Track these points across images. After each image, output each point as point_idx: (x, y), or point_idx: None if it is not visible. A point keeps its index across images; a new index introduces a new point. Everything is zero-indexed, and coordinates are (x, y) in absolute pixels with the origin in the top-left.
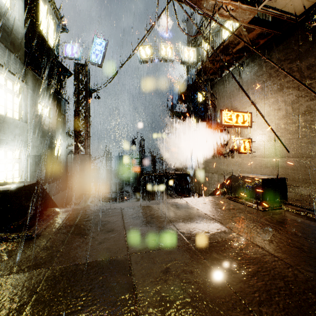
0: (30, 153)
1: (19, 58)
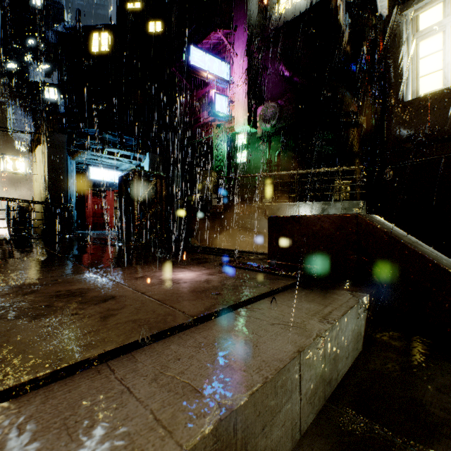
0: None
1: None
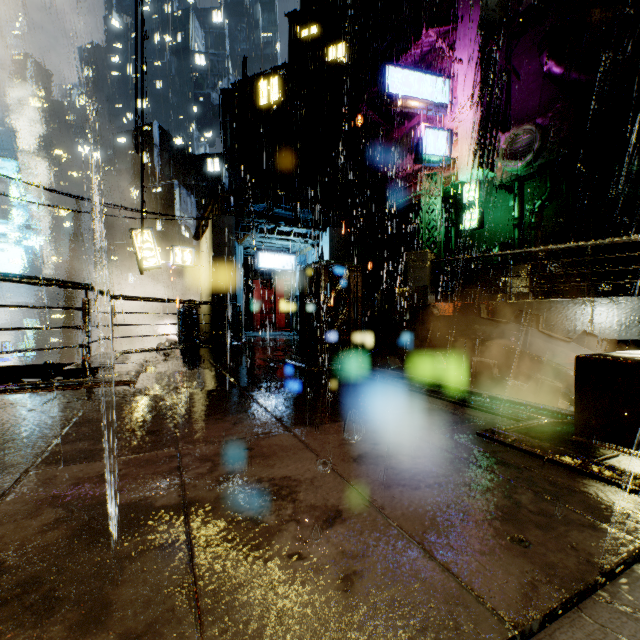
0: None
1: None
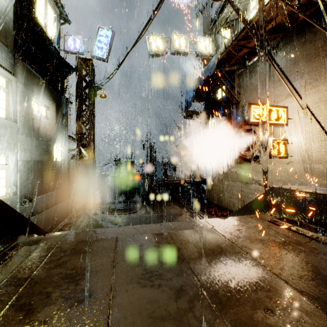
0: (21, 158)
1: (6, 45)
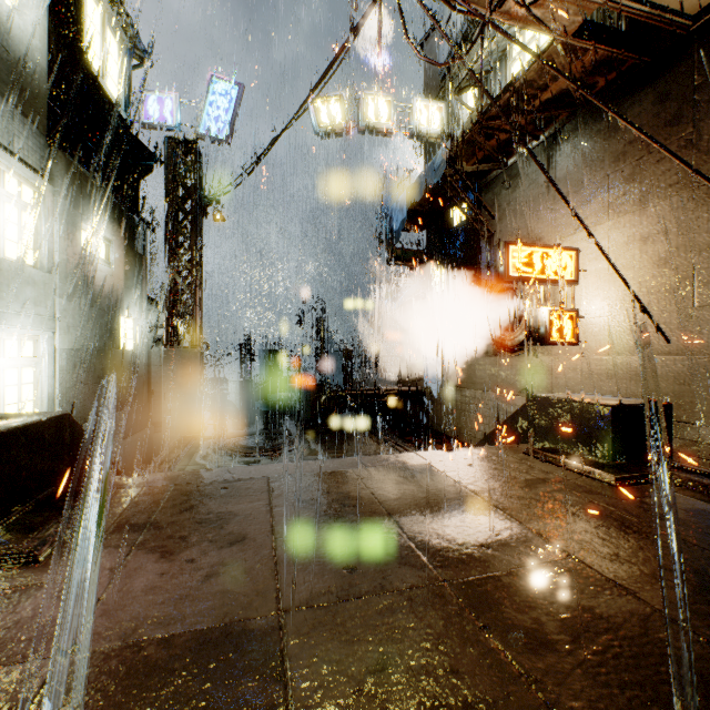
0: (62, 344)
1: (34, 123)
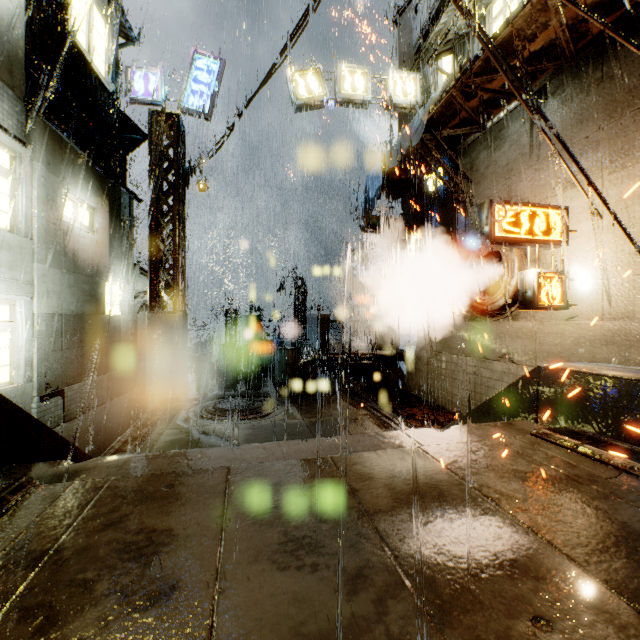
0: (40, 308)
1: (10, 87)
